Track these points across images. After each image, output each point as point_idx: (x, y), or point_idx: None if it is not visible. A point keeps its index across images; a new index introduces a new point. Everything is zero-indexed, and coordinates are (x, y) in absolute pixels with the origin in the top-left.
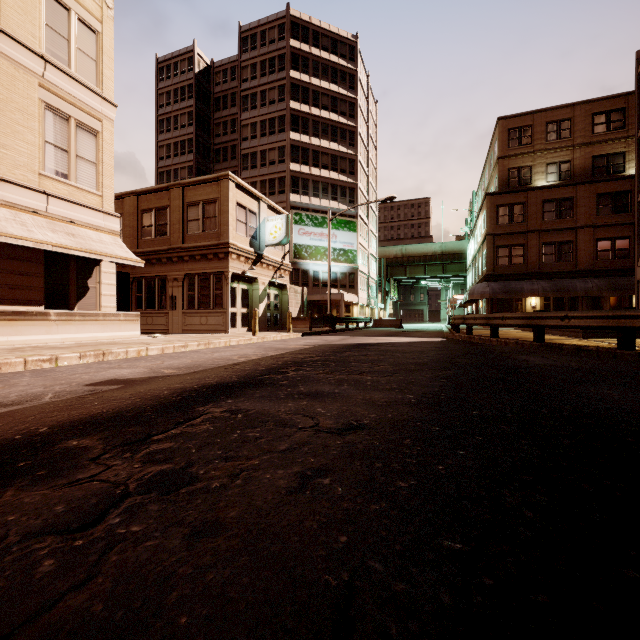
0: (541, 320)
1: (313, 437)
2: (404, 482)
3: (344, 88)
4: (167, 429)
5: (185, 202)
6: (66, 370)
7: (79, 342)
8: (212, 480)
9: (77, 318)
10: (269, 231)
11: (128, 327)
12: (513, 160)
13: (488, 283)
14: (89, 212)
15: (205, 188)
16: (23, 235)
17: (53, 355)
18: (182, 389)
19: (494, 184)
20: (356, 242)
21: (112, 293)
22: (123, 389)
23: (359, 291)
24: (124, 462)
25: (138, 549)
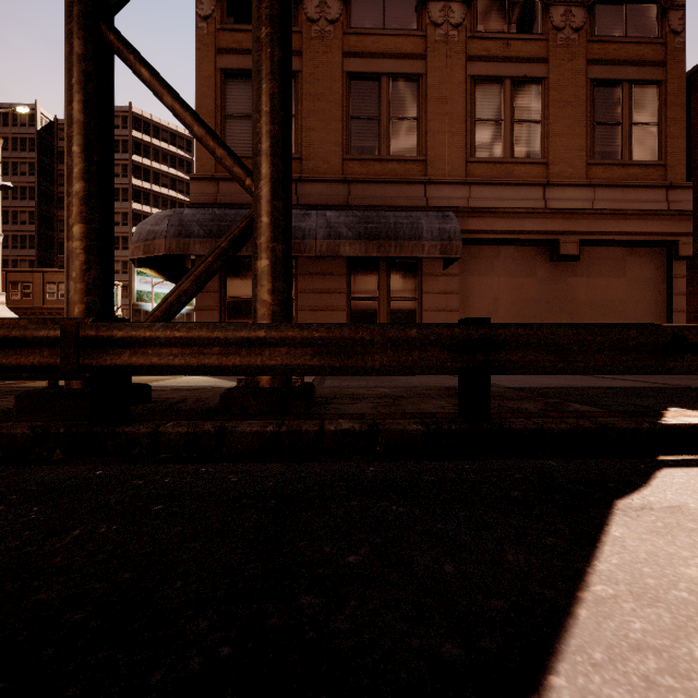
0: None
1: None
2: None
3: (182, 172)
4: None
5: (45, 281)
6: None
7: None
8: None
9: None
10: None
11: None
12: None
13: None
14: None
15: (60, 275)
16: None
17: None
18: None
19: None
20: None
21: None
22: None
23: None
24: None
25: None
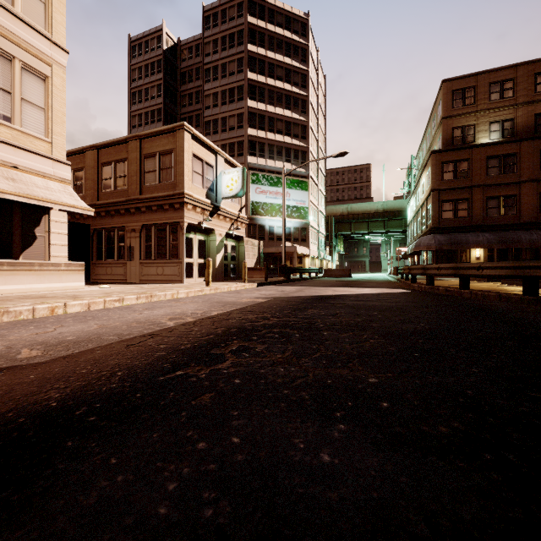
0: (536, 270)
1: None
2: None
3: (297, 61)
4: None
5: (142, 154)
6: None
7: (4, 295)
8: None
9: (5, 268)
10: (226, 184)
11: (71, 278)
12: (457, 120)
13: (434, 235)
14: (36, 158)
15: (161, 139)
16: None
17: None
18: None
19: (437, 143)
20: (307, 200)
21: (63, 243)
22: None
23: (310, 244)
24: None
25: None
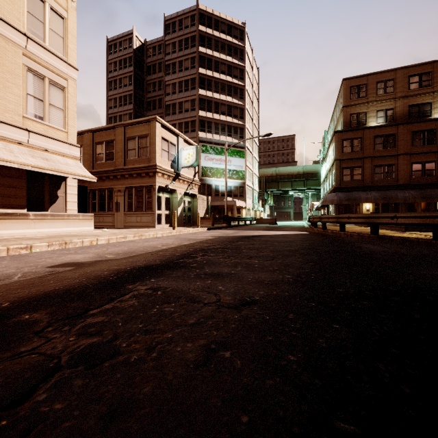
0: (376, 219)
1: (216, 312)
2: (293, 355)
3: (236, 59)
4: (102, 304)
5: (126, 137)
6: (36, 255)
7: (50, 234)
8: (132, 353)
9: (49, 217)
10: (184, 157)
11: (85, 224)
12: (353, 108)
13: (336, 193)
14: (58, 143)
15: (140, 127)
16: (11, 159)
17: (28, 244)
18: (118, 270)
19: (340, 125)
20: (244, 165)
21: (74, 200)
22: (74, 270)
23: (246, 199)
24: (62, 335)
25: (56, 431)
